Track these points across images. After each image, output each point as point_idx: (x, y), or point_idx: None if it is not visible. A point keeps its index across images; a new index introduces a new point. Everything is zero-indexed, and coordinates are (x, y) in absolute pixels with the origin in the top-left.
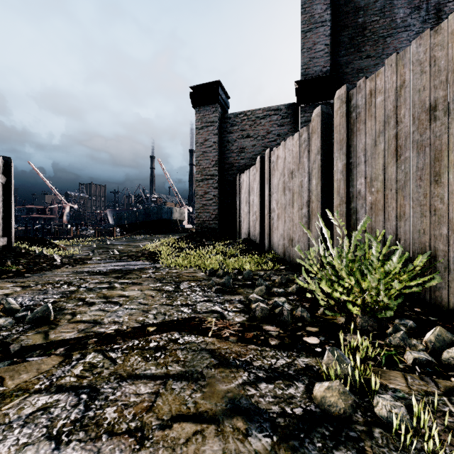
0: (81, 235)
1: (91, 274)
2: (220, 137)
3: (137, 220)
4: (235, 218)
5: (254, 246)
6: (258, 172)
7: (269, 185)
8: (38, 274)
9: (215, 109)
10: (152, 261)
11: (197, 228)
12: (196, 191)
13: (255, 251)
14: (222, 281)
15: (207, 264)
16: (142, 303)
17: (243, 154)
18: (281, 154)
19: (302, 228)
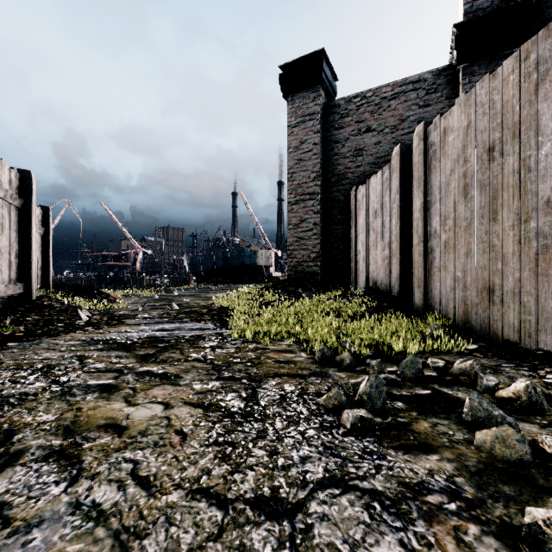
0: (155, 284)
1: (105, 348)
2: (323, 136)
3: (215, 267)
4: (346, 257)
5: (390, 301)
6: (396, 173)
7: (424, 189)
8: (30, 342)
9: (316, 94)
10: (219, 323)
11: (289, 272)
12: (288, 218)
13: (393, 310)
14: (362, 390)
15: (312, 333)
16: (140, 476)
17: (360, 159)
18: (458, 122)
19: (529, 263)
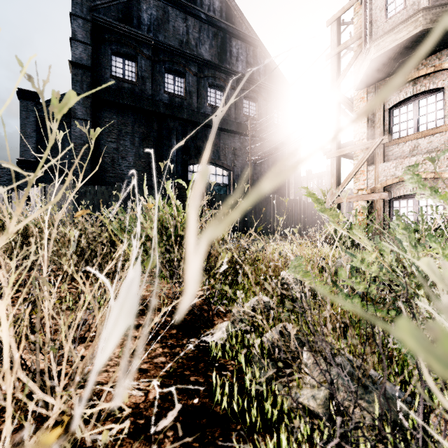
0: None
1: None
2: None
3: None
4: None
5: None
6: None
7: None
8: None
9: None
10: None
11: None
12: None
13: None
14: None
15: None
16: None
17: None
18: None
19: None
